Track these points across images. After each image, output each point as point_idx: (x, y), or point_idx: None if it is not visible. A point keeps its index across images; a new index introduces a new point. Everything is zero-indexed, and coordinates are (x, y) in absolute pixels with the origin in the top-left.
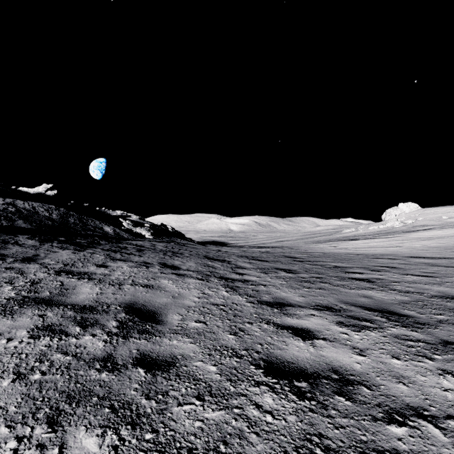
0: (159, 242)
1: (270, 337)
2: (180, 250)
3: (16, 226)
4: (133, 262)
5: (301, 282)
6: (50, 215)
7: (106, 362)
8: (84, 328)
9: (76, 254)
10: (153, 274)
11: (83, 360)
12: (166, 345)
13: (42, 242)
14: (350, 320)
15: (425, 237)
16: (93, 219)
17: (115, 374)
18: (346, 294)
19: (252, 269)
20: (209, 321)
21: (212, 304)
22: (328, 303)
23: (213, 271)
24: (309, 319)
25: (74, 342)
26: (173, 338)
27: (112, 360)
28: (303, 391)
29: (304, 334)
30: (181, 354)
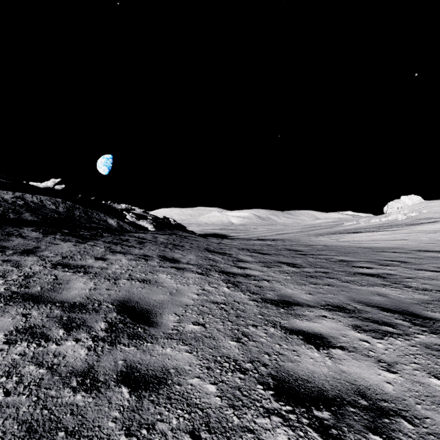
0: (161, 234)
1: (278, 344)
2: (181, 242)
3: (23, 219)
4: (133, 255)
5: (307, 277)
6: (57, 208)
7: (85, 378)
8: (69, 330)
9: (77, 246)
10: (152, 267)
11: (58, 374)
12: (158, 355)
13: (46, 234)
14: (368, 324)
15: (431, 230)
16: (98, 212)
17: (92, 395)
18: (357, 291)
19: (254, 263)
20: (208, 323)
21: (212, 302)
22: (340, 302)
23: (213, 264)
24: (321, 322)
25: (53, 349)
26: (167, 344)
27: (92, 374)
28: (326, 426)
29: (317, 341)
30: (175, 367)
